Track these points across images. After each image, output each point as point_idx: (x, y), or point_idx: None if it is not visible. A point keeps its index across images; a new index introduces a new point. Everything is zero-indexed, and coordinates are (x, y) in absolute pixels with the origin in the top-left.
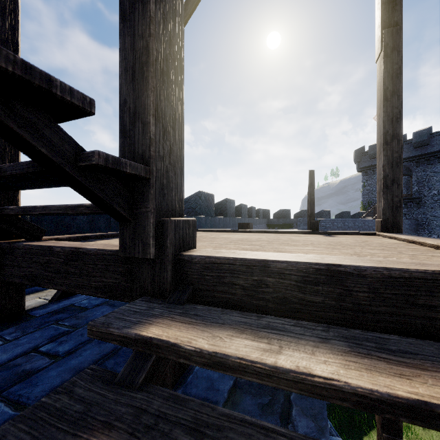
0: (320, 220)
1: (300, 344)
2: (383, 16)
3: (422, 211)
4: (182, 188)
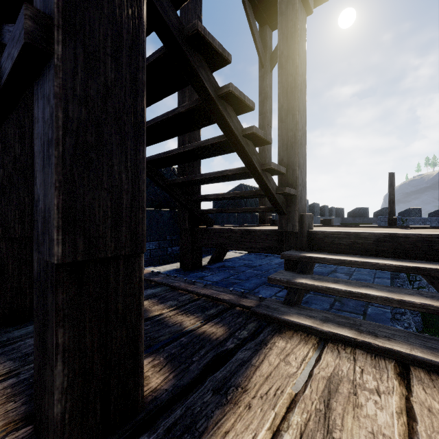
0: (407, 219)
1: (374, 259)
2: None
3: None
4: (305, 198)
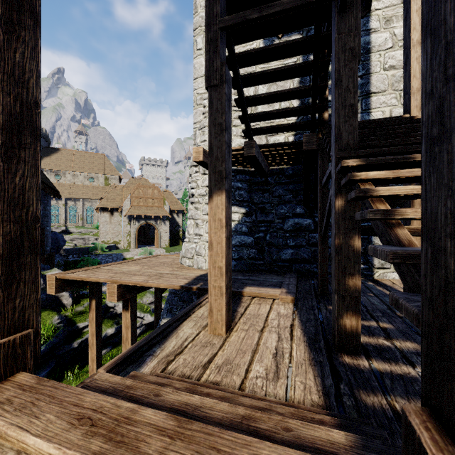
0: None
1: (228, 425)
2: None
3: None
4: None
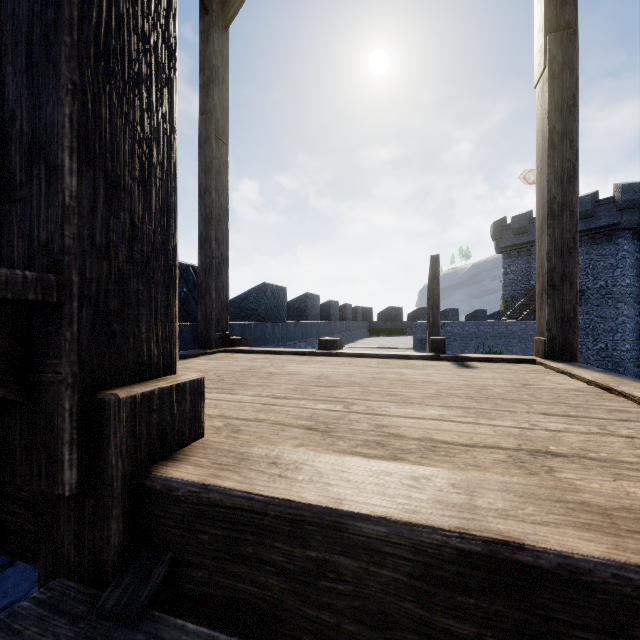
0: (445, 323)
1: None
2: (548, 12)
3: (585, 310)
4: (171, 310)
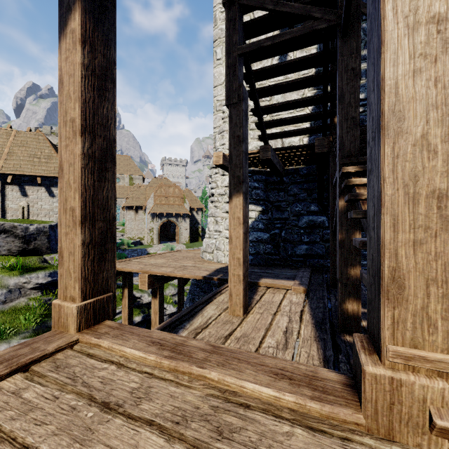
0: None
1: None
2: None
3: None
4: (380, 312)
